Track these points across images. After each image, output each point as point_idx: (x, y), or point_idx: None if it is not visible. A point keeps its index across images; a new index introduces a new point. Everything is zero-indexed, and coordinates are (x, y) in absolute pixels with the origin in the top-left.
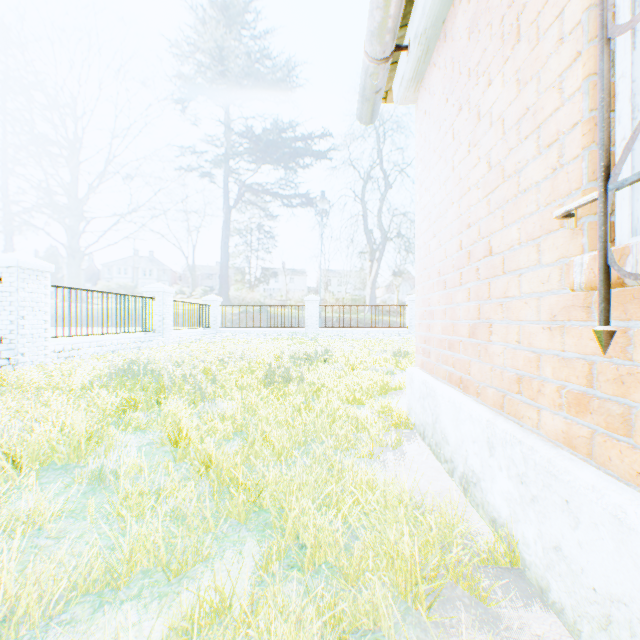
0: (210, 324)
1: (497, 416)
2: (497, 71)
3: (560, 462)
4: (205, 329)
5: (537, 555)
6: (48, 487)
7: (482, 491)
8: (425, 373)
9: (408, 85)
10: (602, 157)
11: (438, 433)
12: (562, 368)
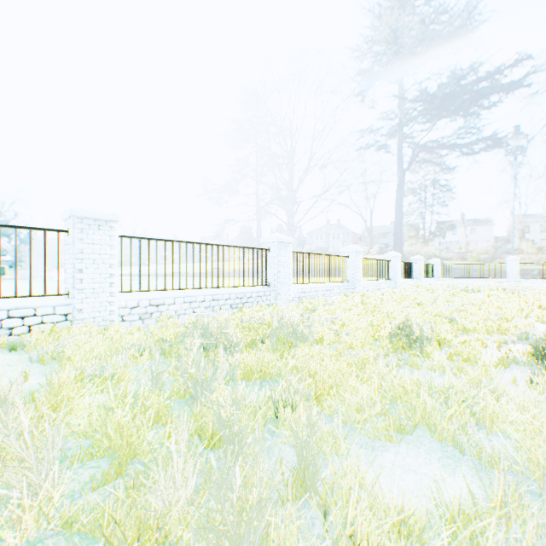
0: (433, 275)
1: None
2: None
3: None
4: (430, 278)
5: None
6: None
7: None
8: None
9: None
10: None
11: None
12: None
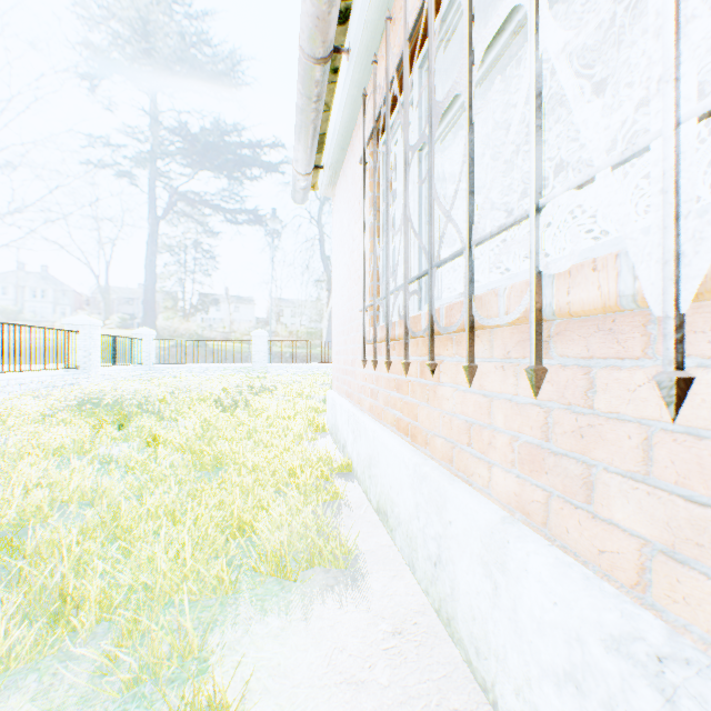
0: (142, 360)
1: (354, 407)
2: (358, 220)
3: (360, 417)
4: (136, 366)
5: (356, 462)
6: (69, 468)
7: (347, 448)
8: (336, 393)
9: (327, 187)
10: (363, 295)
11: (337, 427)
12: (369, 378)
